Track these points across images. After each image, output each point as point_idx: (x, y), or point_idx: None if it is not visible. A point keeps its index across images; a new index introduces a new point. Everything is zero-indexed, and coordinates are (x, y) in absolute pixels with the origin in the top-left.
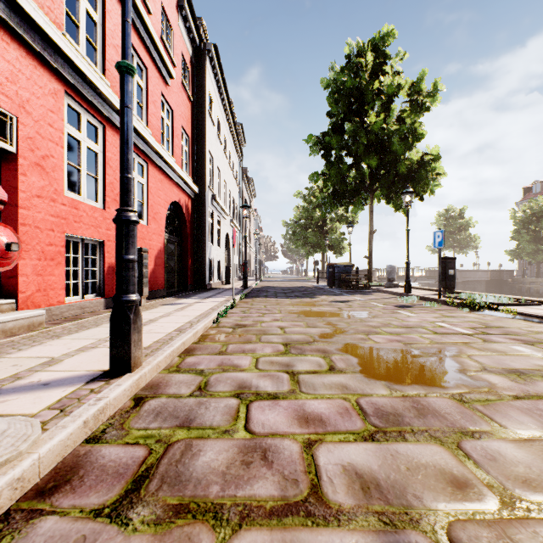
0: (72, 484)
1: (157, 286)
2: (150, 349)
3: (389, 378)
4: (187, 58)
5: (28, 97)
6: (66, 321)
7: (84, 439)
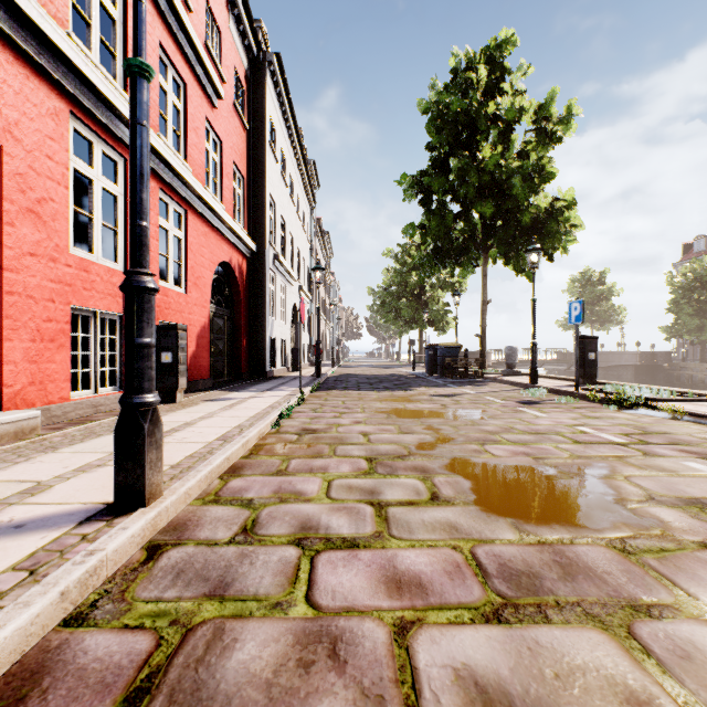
0: (27, 706)
1: (200, 375)
2: (179, 468)
3: (517, 513)
4: (241, 73)
5: (17, 118)
6: (70, 426)
7: (61, 619)
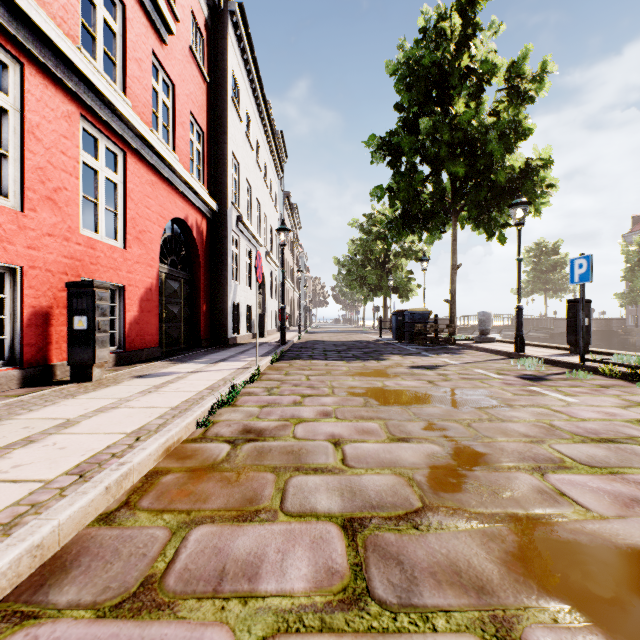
0: None
1: (144, 343)
2: None
3: None
4: (200, 19)
5: None
6: None
7: None
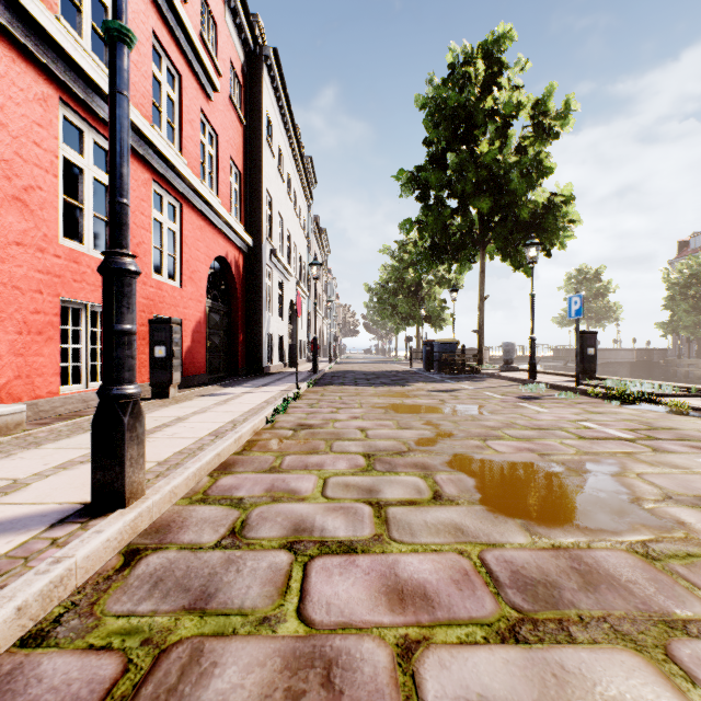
0: None
1: (195, 370)
2: (166, 464)
3: (527, 514)
4: (238, 67)
5: (2, 102)
6: (58, 421)
7: (18, 637)
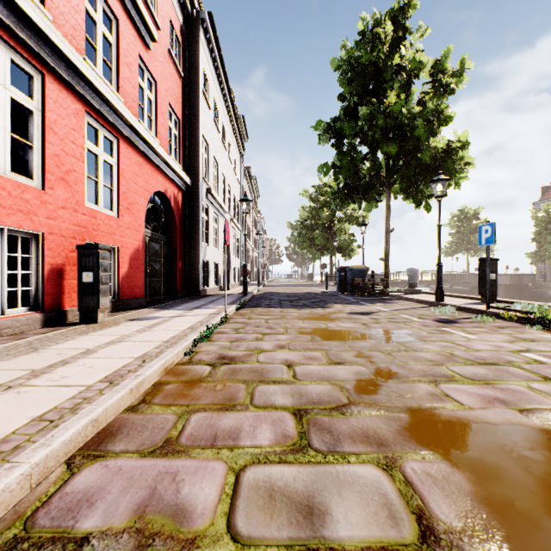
0: None
1: (133, 293)
2: None
3: None
4: (177, 26)
5: None
6: None
7: None
